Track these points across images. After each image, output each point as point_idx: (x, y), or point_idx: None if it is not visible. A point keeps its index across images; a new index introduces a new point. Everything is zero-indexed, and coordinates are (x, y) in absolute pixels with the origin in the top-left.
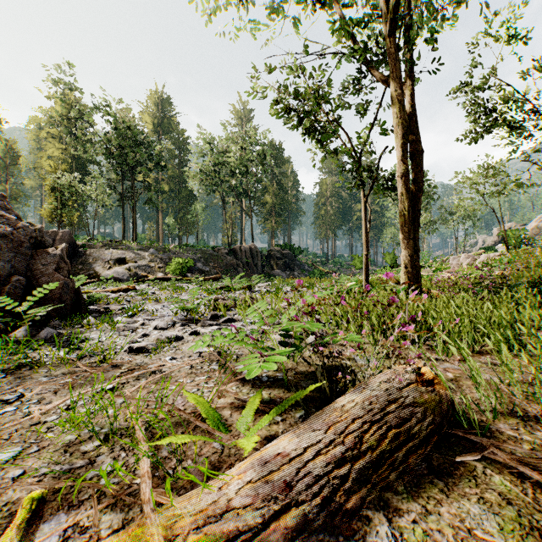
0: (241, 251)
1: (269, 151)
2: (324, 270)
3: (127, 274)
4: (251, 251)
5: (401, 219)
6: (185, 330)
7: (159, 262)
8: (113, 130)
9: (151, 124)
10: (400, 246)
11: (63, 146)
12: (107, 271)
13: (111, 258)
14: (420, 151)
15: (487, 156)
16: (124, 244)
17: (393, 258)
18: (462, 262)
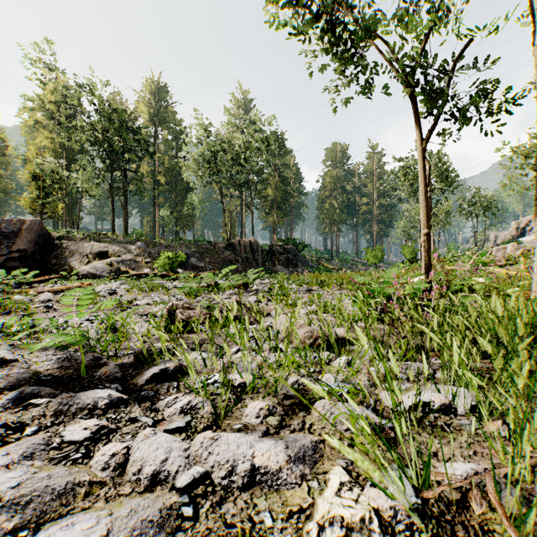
0: (240, 246)
1: (271, 137)
2: (329, 267)
3: (107, 270)
4: (251, 245)
5: None
6: None
7: (147, 257)
8: (100, 113)
9: (147, 114)
10: None
11: (52, 135)
12: (84, 266)
13: (91, 252)
14: None
15: None
16: (109, 236)
17: (412, 252)
18: (510, 254)
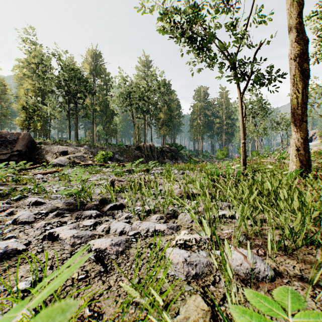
0: (144, 147)
1: (162, 83)
2: (197, 160)
3: (67, 162)
4: (151, 147)
5: (294, 102)
6: (46, 228)
7: (90, 154)
8: (62, 70)
9: (88, 70)
10: (291, 129)
11: (33, 82)
12: (54, 159)
13: (58, 151)
14: (306, 40)
15: (316, 78)
16: (67, 142)
17: None
18: None
